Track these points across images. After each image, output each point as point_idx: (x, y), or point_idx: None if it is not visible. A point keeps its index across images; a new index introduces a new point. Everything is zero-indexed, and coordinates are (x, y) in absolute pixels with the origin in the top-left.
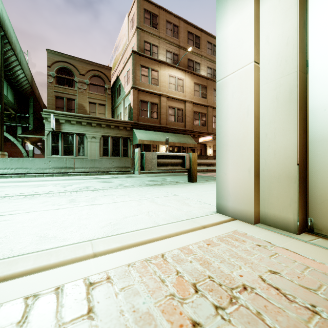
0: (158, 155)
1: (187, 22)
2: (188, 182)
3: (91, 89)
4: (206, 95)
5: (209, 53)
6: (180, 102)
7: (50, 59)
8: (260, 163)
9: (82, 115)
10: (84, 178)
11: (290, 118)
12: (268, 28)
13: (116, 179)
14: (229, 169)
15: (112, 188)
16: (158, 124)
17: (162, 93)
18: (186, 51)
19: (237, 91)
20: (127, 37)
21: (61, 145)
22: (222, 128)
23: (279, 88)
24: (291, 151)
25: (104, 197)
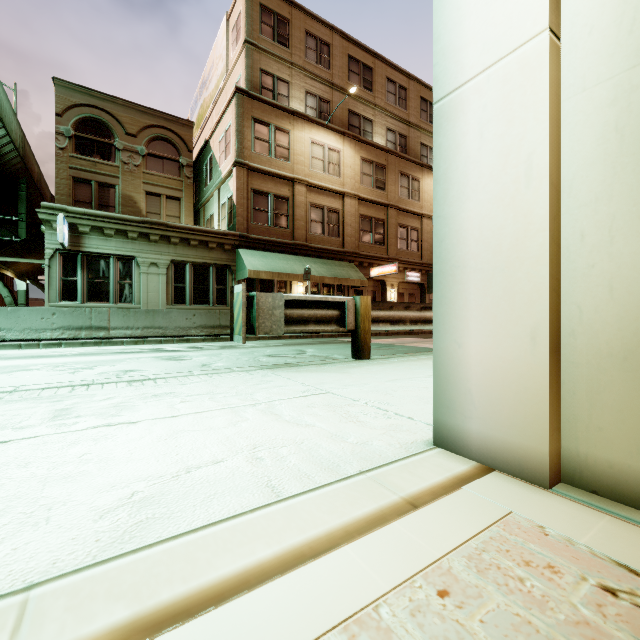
0: (286, 300)
1: (348, 38)
2: (352, 359)
3: (150, 166)
4: (385, 184)
5: (390, 100)
6: (333, 197)
7: (62, 100)
8: (563, 315)
9: (128, 216)
10: (128, 349)
11: None
12: None
13: (197, 353)
14: (472, 332)
15: (179, 375)
16: (288, 239)
17: (297, 176)
18: (345, 95)
19: (495, 121)
20: (226, 61)
21: (81, 279)
22: (449, 223)
23: (627, 98)
24: None
25: (152, 399)
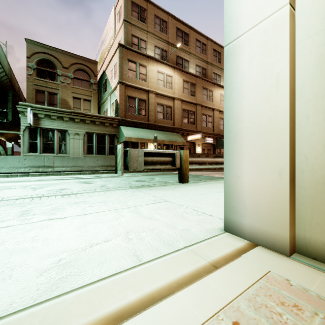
0: (144, 152)
1: (176, 18)
2: (179, 183)
3: (75, 84)
4: (195, 93)
5: (198, 50)
6: (168, 99)
7: (30, 50)
8: (296, 161)
9: (63, 109)
10: (63, 178)
11: None
12: None
13: (99, 179)
14: (245, 170)
15: (89, 191)
16: (146, 121)
17: (150, 89)
18: (175, 48)
19: (259, 55)
20: (114, 30)
21: (40, 142)
22: (233, 111)
23: None
24: None
25: (73, 205)
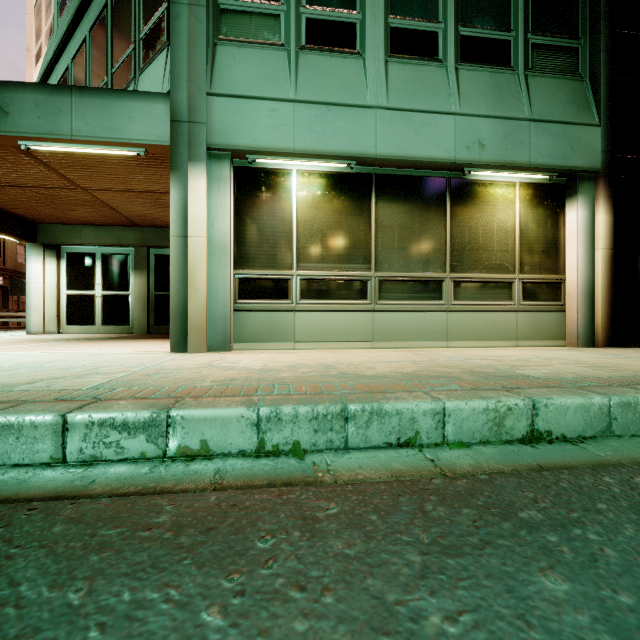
0: None
1: None
2: None
3: None
4: None
5: None
6: None
7: None
8: (46, 315)
9: None
10: None
11: (55, 303)
12: (49, 274)
13: None
14: (34, 317)
15: None
16: None
17: None
18: None
19: (37, 291)
20: None
21: None
22: (30, 302)
23: (52, 294)
24: (55, 312)
25: None
